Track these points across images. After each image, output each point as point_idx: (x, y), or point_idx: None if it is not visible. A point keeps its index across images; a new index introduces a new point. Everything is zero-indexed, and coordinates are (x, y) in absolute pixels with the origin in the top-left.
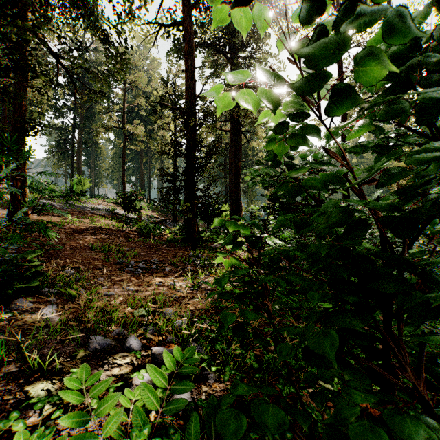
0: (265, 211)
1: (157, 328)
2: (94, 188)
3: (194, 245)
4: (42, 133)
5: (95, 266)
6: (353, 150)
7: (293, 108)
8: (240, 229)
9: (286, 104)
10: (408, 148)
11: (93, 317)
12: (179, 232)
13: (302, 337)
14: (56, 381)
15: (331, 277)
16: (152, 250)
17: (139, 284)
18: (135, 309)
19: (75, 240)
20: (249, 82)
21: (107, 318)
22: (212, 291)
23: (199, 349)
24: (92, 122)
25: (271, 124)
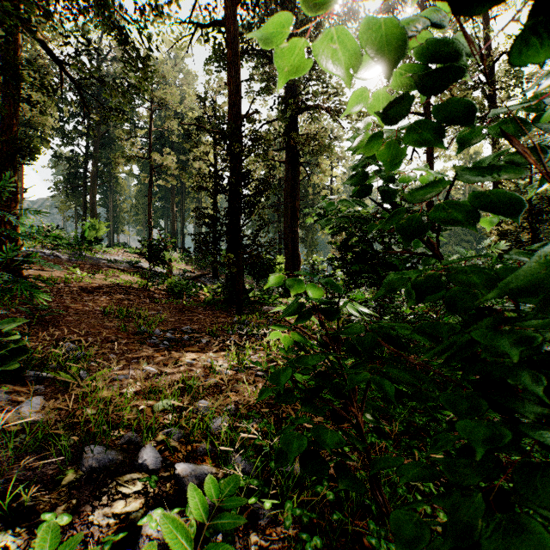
0: (330, 264)
1: (186, 430)
2: (113, 235)
3: (239, 308)
4: (32, 158)
5: (107, 337)
6: (515, 157)
7: (411, 83)
8: (308, 291)
9: (399, 75)
10: (512, 183)
11: (95, 415)
12: (220, 291)
13: (455, 520)
14: (21, 529)
15: (478, 380)
16: (185, 315)
17: (164, 363)
18: (155, 401)
19: (82, 303)
20: (309, 100)
21: (115, 416)
22: (264, 371)
23: (245, 466)
24: (110, 151)
25: (361, 124)
